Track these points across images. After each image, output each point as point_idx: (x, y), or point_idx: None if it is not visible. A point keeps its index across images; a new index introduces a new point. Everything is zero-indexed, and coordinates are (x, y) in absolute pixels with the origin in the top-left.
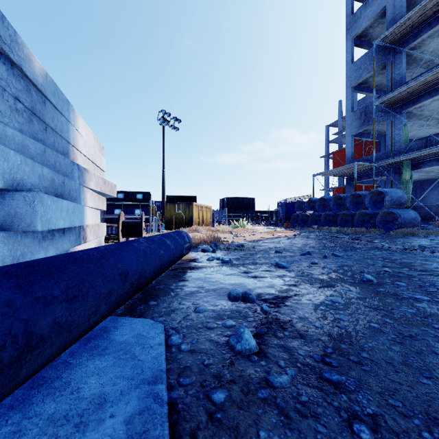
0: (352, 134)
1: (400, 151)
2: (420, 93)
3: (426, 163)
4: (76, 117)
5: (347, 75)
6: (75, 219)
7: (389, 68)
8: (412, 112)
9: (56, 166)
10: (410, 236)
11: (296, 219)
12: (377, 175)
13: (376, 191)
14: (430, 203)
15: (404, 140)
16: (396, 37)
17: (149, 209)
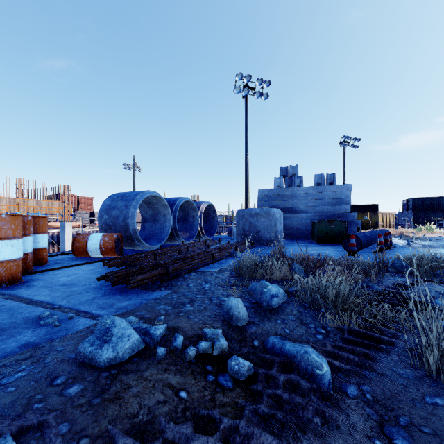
0: None
1: None
2: None
3: None
4: None
5: None
6: None
7: None
8: None
9: None
10: None
11: None
12: None
13: None
14: None
15: None
16: None
17: None
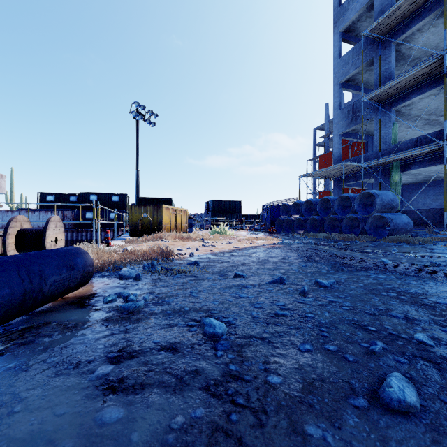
0: (340, 133)
1: (389, 151)
2: (409, 89)
3: (416, 164)
4: None
5: (334, 70)
6: None
7: (378, 63)
8: (401, 110)
9: None
10: (405, 245)
11: (281, 223)
12: (365, 177)
13: (366, 193)
14: (416, 207)
15: (393, 139)
16: (385, 29)
17: (125, 213)
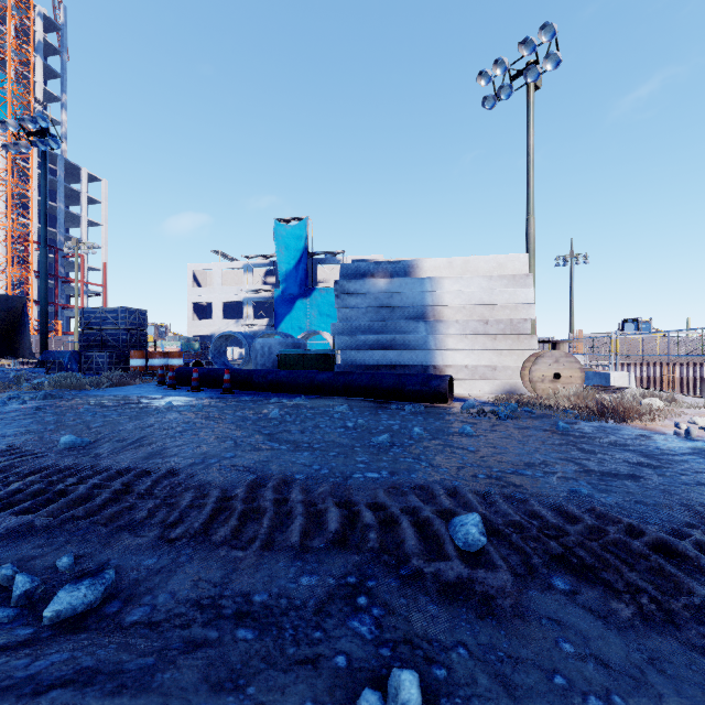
0: None
1: None
2: None
3: None
4: (438, 282)
5: None
6: (402, 360)
7: None
8: None
9: (397, 329)
10: None
11: None
12: None
13: None
14: None
15: None
16: None
17: None
